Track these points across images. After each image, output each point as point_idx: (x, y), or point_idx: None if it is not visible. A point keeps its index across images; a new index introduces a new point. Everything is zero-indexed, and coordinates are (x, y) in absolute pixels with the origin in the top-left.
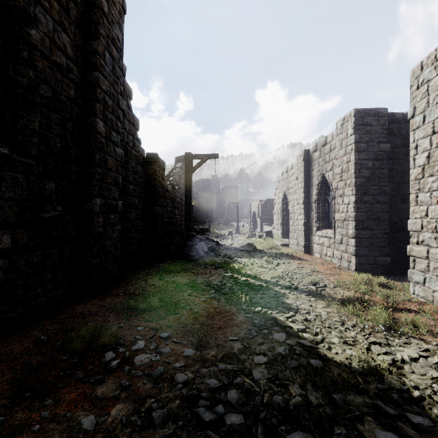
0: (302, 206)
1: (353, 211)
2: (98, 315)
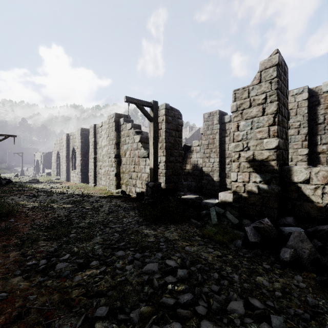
0: (65, 159)
1: (80, 163)
2: None
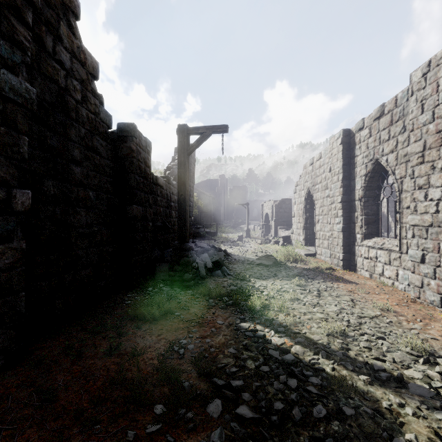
0: (339, 205)
1: None
2: None
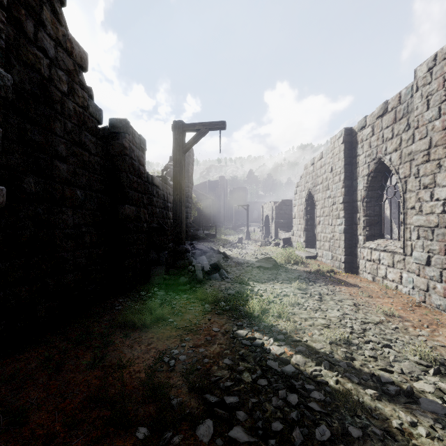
0: (340, 206)
1: None
2: None
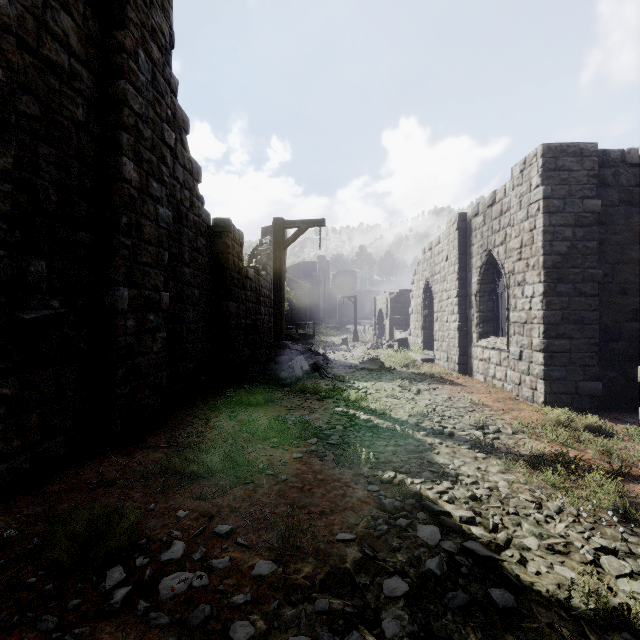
0: (455, 300)
1: (540, 309)
2: (115, 486)
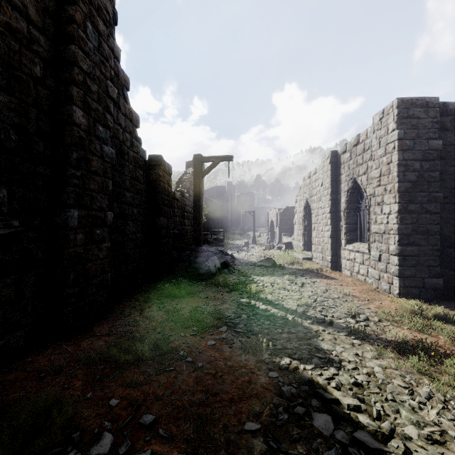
0: (328, 215)
1: (396, 223)
2: (62, 374)
